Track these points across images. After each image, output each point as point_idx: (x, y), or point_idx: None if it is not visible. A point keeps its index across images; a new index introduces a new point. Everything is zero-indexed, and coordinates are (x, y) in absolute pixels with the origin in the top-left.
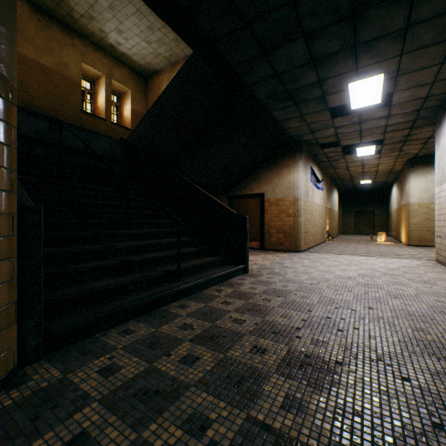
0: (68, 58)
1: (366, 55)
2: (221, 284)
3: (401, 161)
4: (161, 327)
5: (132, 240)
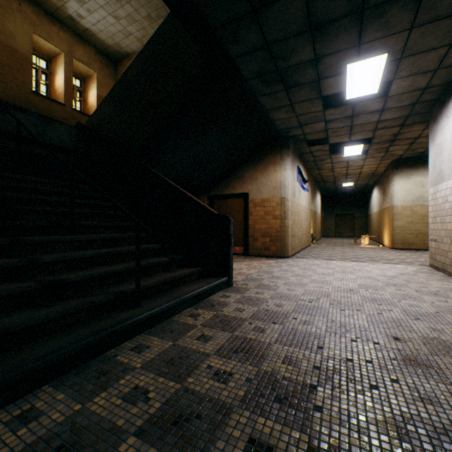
0: (14, 27)
1: (373, 25)
2: (198, 305)
3: (385, 163)
4: (93, 398)
5: (76, 248)
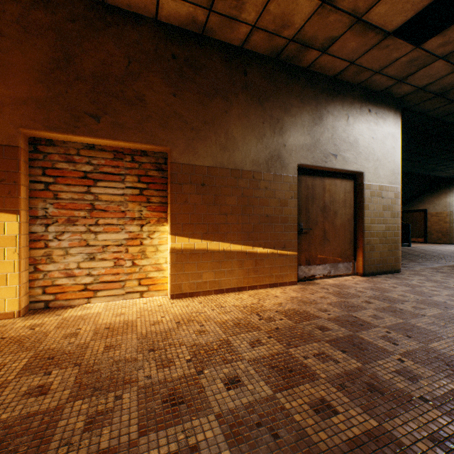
0: None
1: None
2: None
3: None
4: None
5: None
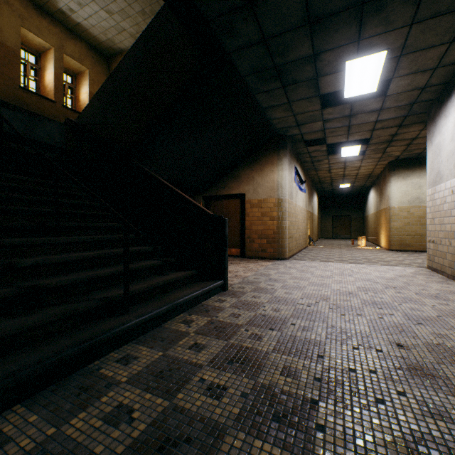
0: (1, 19)
1: (373, 20)
2: (192, 310)
3: (382, 164)
4: (70, 420)
5: (61, 251)
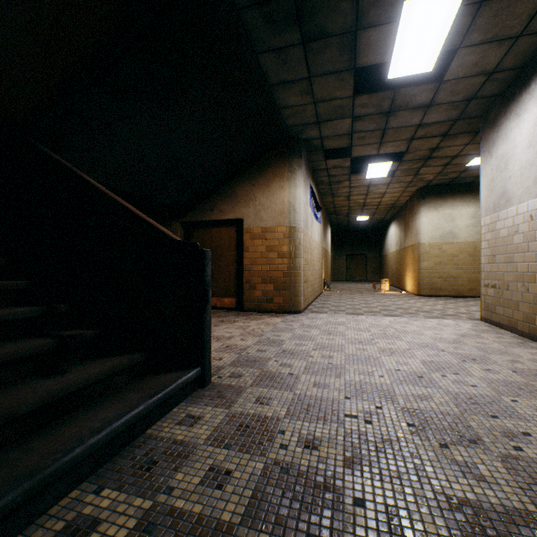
0: None
1: None
2: (110, 468)
3: (409, 191)
4: None
5: None
